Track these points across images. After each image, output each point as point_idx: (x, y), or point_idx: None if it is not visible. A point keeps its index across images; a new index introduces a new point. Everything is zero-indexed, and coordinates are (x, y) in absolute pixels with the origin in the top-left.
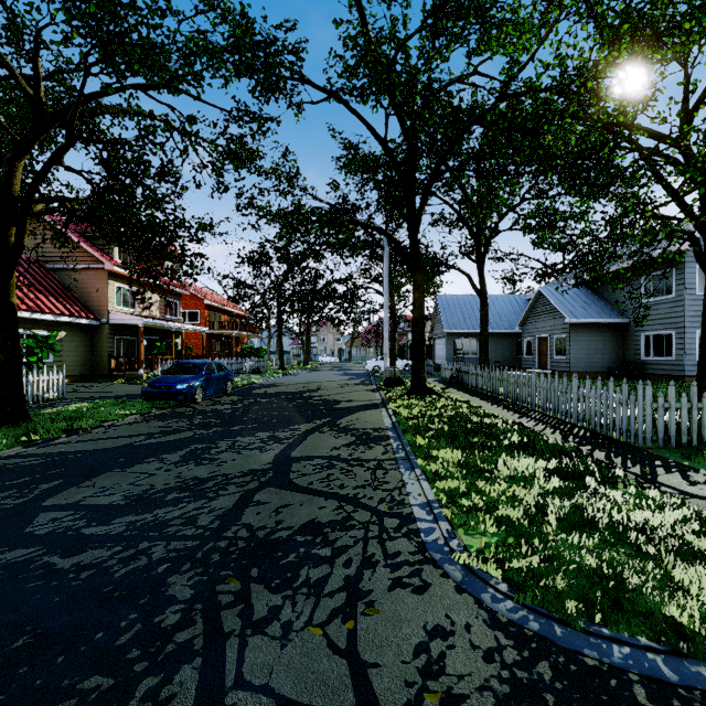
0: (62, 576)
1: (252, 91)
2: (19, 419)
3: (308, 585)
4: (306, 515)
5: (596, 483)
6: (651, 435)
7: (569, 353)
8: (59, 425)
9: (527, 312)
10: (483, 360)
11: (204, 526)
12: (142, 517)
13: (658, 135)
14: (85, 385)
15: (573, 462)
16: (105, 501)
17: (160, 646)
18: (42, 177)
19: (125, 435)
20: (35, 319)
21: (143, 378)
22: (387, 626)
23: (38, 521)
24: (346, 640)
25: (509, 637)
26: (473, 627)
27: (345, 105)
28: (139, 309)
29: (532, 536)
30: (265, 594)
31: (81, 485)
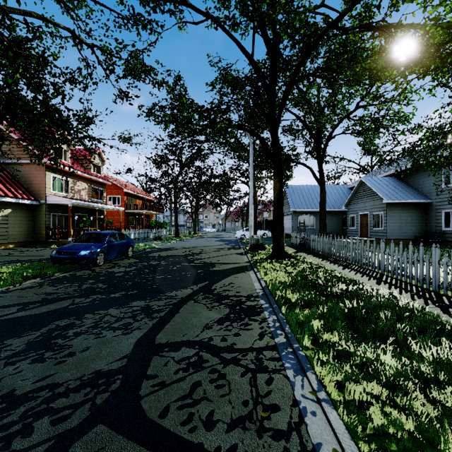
0: None
1: None
2: None
3: None
4: None
5: None
6: None
7: (386, 225)
8: None
9: (351, 196)
10: (322, 230)
11: None
12: None
13: None
14: (22, 250)
15: None
16: None
17: None
18: None
19: (1, 304)
20: None
21: None
22: None
23: None
24: None
25: None
26: None
27: (220, 26)
28: (71, 193)
29: None
30: None
31: None
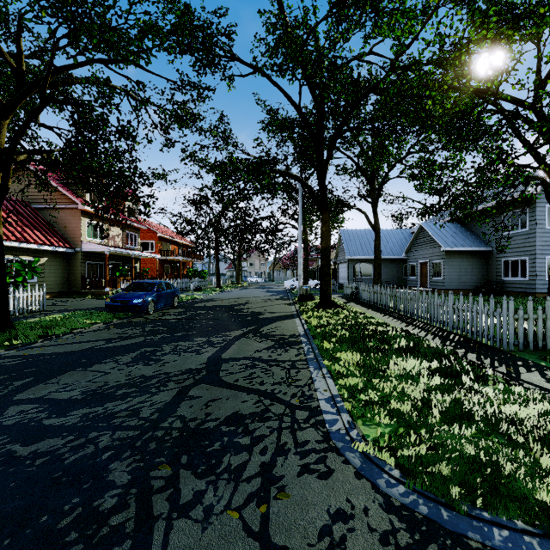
0: (20, 462)
1: (192, 65)
2: (4, 327)
3: (229, 471)
4: (230, 408)
5: (471, 381)
6: (513, 340)
7: (445, 275)
8: (36, 332)
9: (411, 243)
10: (377, 280)
11: (145, 418)
12: (95, 410)
13: (516, 100)
14: (62, 300)
15: (450, 363)
16: (65, 396)
17: (96, 529)
18: (22, 132)
19: (89, 340)
20: (23, 248)
21: (109, 295)
22: (296, 509)
23: (7, 413)
24: (260, 523)
25: (401, 520)
26: (371, 510)
27: (267, 78)
28: (106, 240)
29: (419, 427)
30: (191, 479)
31: (47, 382)
